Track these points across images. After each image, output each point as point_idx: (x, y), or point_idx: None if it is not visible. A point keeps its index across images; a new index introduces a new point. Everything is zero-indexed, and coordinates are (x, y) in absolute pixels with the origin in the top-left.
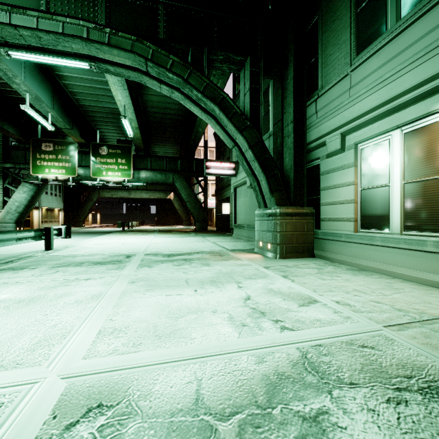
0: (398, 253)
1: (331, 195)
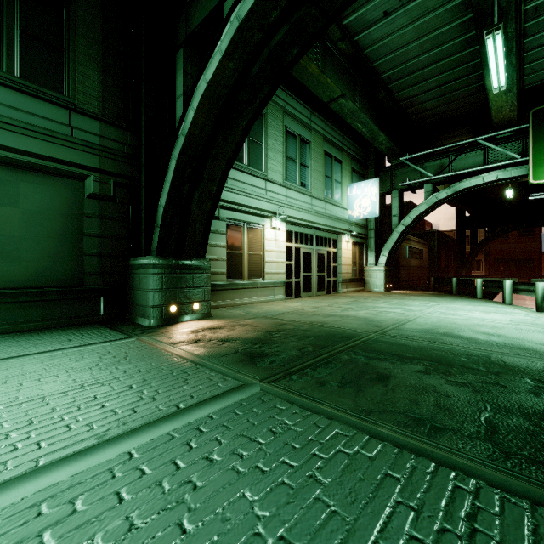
0: (247, 291)
1: (208, 252)
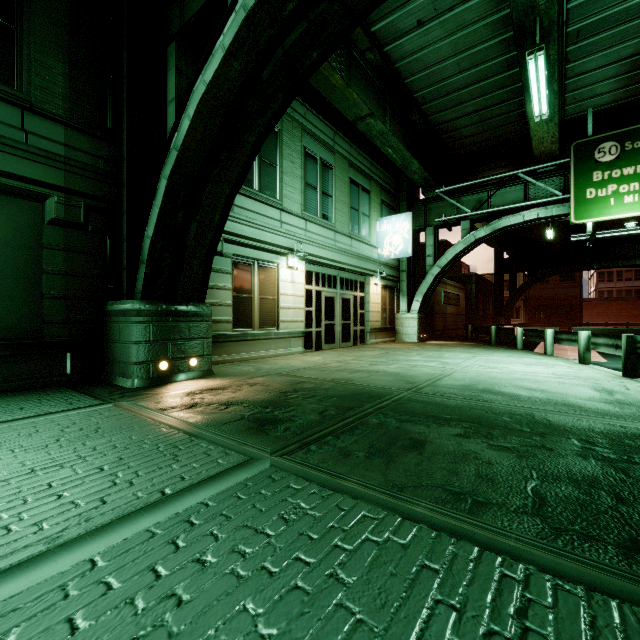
0: (258, 343)
1: (209, 295)
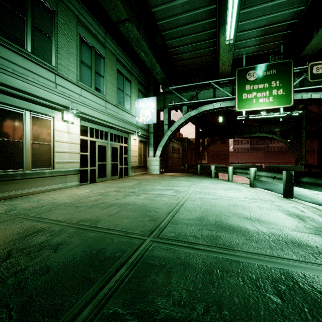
0: (30, 181)
1: None
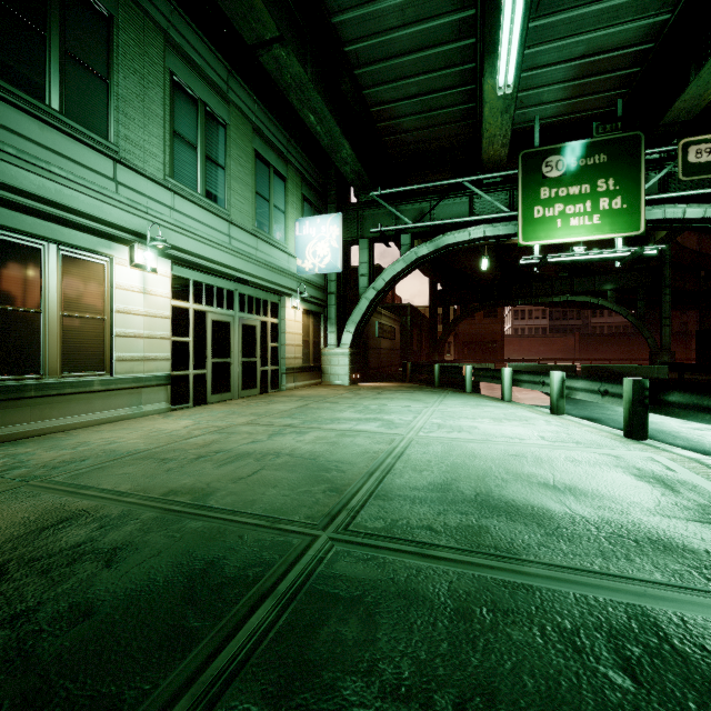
0: (59, 401)
1: None
